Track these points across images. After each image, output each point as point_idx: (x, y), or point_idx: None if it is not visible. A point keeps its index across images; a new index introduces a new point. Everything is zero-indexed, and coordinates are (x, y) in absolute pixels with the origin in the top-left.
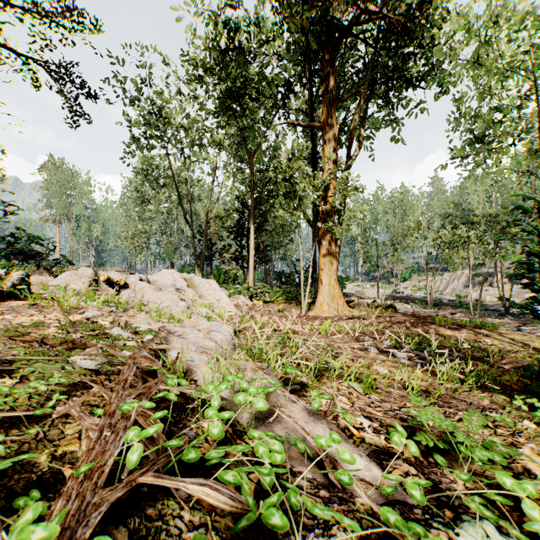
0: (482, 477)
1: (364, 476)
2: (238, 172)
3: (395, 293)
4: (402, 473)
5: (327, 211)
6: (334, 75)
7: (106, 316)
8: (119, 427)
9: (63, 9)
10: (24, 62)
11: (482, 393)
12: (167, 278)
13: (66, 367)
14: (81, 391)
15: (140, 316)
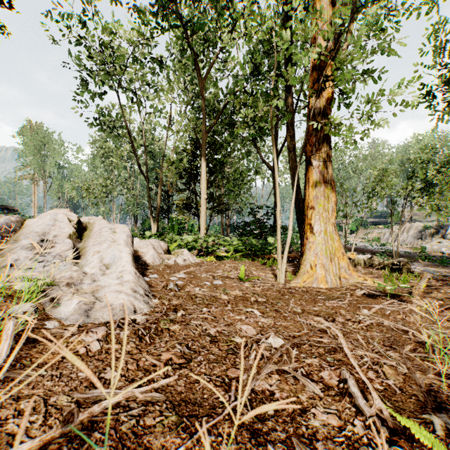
0: None
1: None
2: (193, 119)
3: (348, 244)
4: None
5: (321, 110)
6: None
7: None
8: None
9: None
10: None
11: None
12: (43, 222)
13: None
14: None
15: None
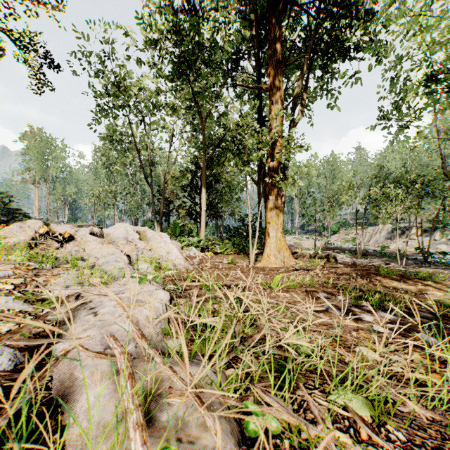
0: None
1: None
2: (192, 138)
3: (327, 244)
4: None
5: (274, 167)
6: (280, 39)
7: (19, 276)
8: None
9: None
10: None
11: None
12: (120, 231)
13: None
14: None
15: (64, 275)
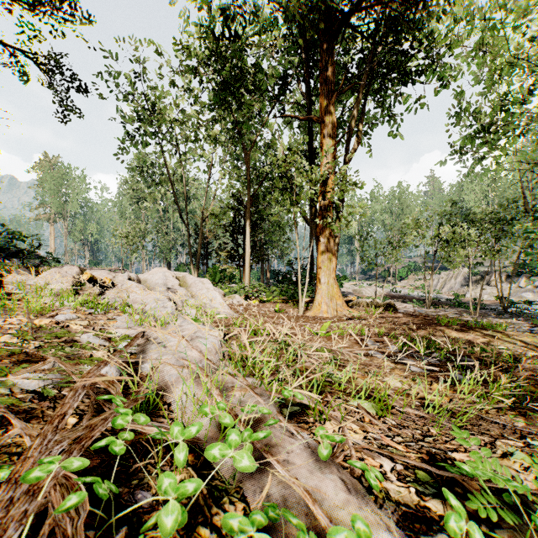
0: None
1: None
2: (234, 169)
3: (392, 292)
4: None
5: (326, 207)
6: (333, 66)
7: (82, 319)
8: (13, 515)
9: None
10: (11, 53)
11: (512, 411)
12: (158, 277)
13: (1, 390)
14: (7, 427)
15: (120, 319)
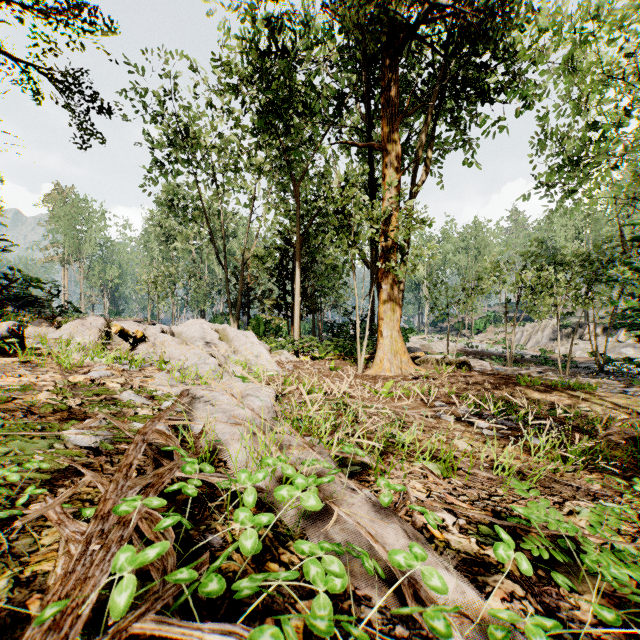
0: (612, 599)
1: (456, 602)
2: (281, 203)
3: (467, 347)
4: (506, 595)
5: (389, 248)
6: (397, 84)
7: (117, 377)
8: (112, 538)
9: (70, 5)
10: (22, 69)
11: (589, 474)
12: (195, 330)
13: (55, 445)
14: (71, 478)
15: (159, 377)
